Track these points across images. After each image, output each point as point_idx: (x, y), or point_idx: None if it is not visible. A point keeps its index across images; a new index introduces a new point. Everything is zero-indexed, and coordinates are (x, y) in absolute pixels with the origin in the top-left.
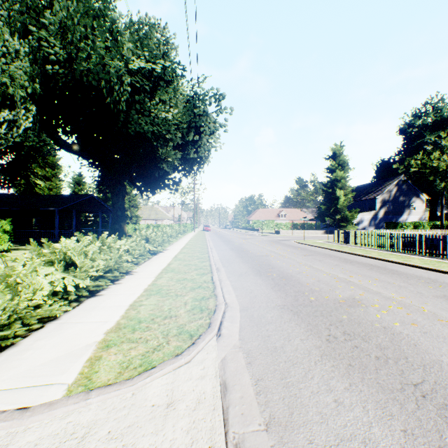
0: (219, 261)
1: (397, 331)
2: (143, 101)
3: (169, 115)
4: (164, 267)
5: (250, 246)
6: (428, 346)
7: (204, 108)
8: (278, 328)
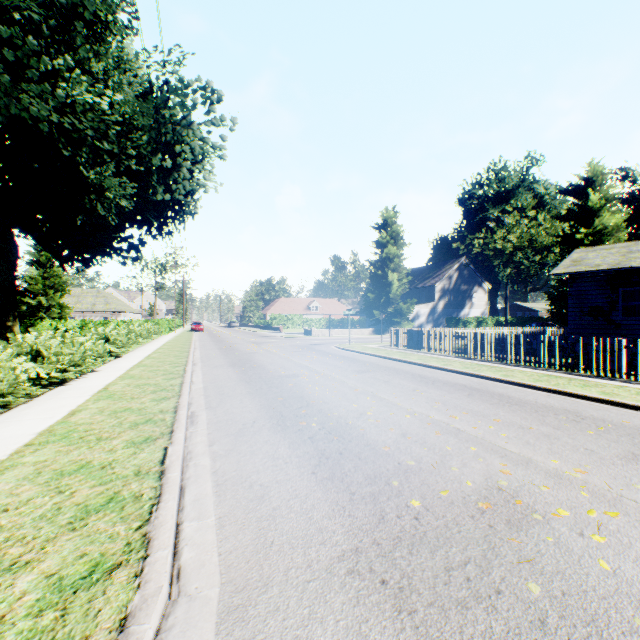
0: (202, 394)
1: None
2: (21, 43)
3: (101, 101)
4: (51, 425)
5: (267, 356)
6: None
7: (182, 112)
8: None
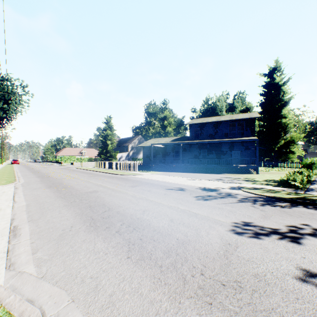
0: (21, 175)
1: (64, 180)
2: None
3: None
4: None
5: (46, 170)
6: (65, 181)
7: (12, 90)
8: (33, 182)
